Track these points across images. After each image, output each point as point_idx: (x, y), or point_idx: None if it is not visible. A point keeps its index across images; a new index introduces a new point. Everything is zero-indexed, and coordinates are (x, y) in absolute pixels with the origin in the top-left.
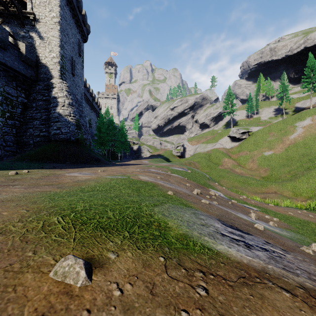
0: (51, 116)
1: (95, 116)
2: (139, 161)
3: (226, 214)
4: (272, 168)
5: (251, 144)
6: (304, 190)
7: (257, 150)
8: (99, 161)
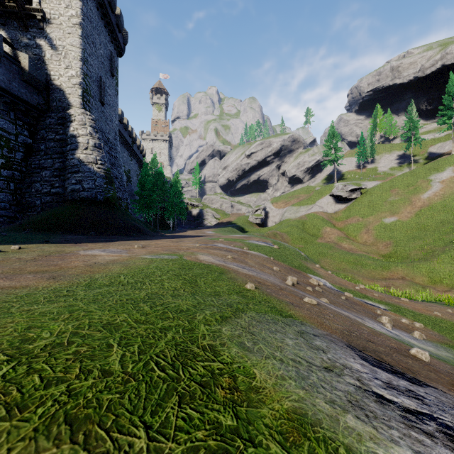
0: (68, 163)
1: (136, 166)
2: (200, 231)
3: (354, 327)
4: (397, 242)
5: (364, 207)
6: (447, 275)
7: (374, 215)
8: (140, 232)
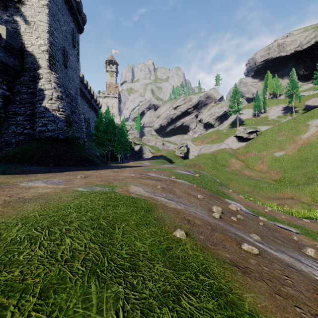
0: (36, 110)
1: (94, 115)
2: (139, 162)
3: None
4: (285, 170)
5: (259, 145)
6: None
7: (267, 150)
8: (92, 163)
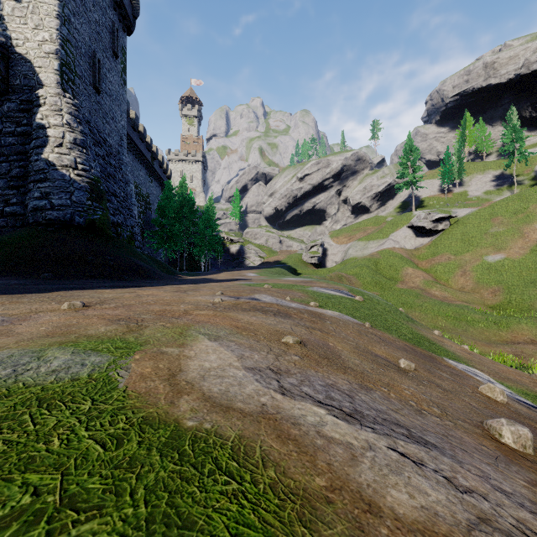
0: (30, 168)
1: (159, 189)
2: (238, 273)
3: None
4: (509, 288)
5: (456, 241)
6: None
7: (471, 252)
8: (140, 273)
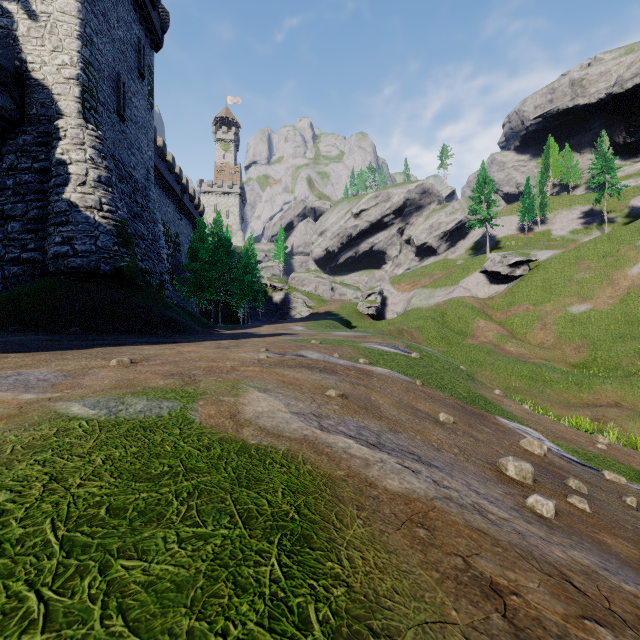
0: (50, 209)
1: (189, 228)
2: (283, 326)
3: None
4: (595, 343)
5: (536, 289)
6: None
7: (553, 301)
8: (174, 327)
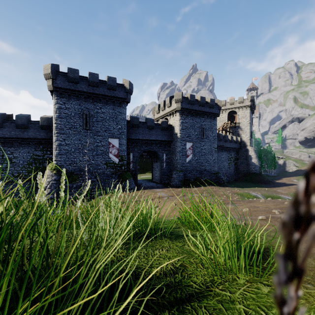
0: (249, 163)
1: None
2: (289, 179)
3: None
4: None
5: None
6: None
7: None
8: (272, 182)
